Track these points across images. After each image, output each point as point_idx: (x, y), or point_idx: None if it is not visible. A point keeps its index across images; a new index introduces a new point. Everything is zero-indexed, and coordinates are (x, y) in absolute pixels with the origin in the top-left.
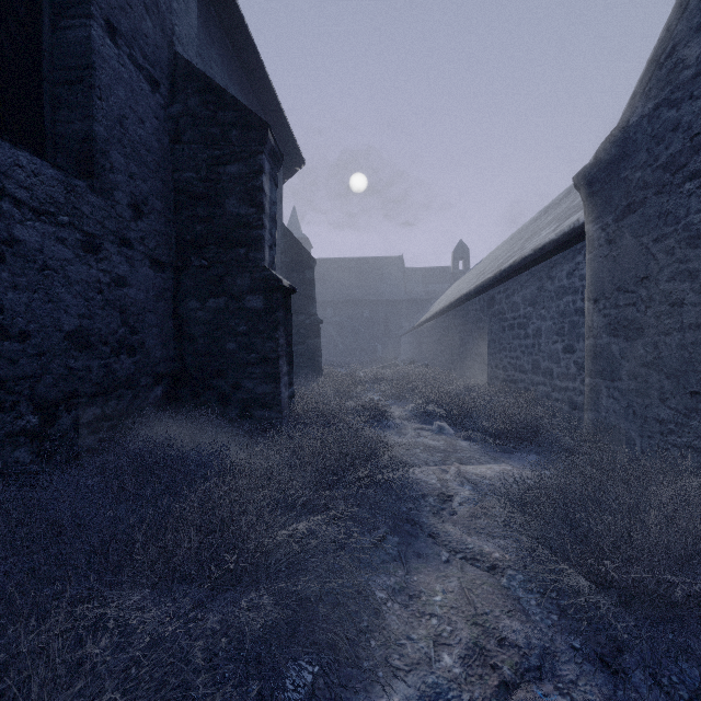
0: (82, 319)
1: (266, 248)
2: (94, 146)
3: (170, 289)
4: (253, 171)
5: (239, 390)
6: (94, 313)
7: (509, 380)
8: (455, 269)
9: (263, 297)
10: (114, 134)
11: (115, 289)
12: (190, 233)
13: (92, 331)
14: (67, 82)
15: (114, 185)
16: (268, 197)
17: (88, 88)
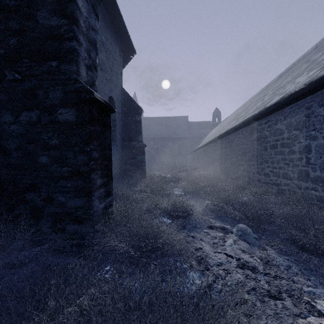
0: None
1: (82, 64)
2: None
3: None
4: None
5: (51, 204)
6: None
7: (272, 183)
8: (213, 122)
9: (74, 109)
10: None
11: None
12: (3, 47)
13: None
14: None
15: None
16: (84, 16)
17: None
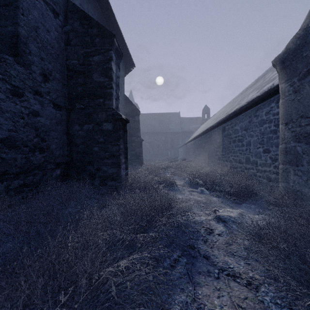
0: (11, 132)
1: (114, 99)
2: (19, 39)
3: (64, 120)
4: (107, 59)
5: (99, 171)
6: (18, 129)
7: (233, 167)
8: (203, 118)
9: (112, 124)
10: (31, 35)
11: (32, 117)
12: (75, 91)
13: (17, 139)
14: (4, 5)
15: (31, 62)
16: (115, 73)
17: (15, 8)
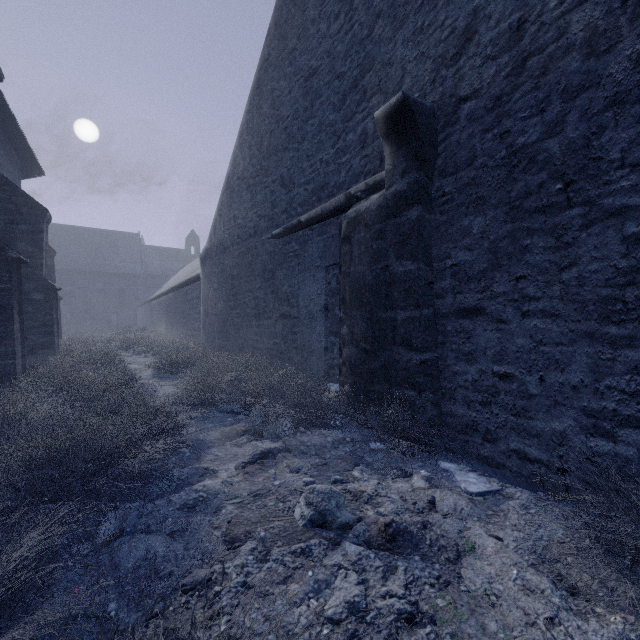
0: None
1: (44, 268)
2: None
3: None
4: (37, 230)
5: (27, 341)
6: None
7: (192, 335)
8: (188, 253)
9: (44, 294)
10: None
11: None
12: None
13: None
14: None
15: None
16: (45, 242)
17: None
